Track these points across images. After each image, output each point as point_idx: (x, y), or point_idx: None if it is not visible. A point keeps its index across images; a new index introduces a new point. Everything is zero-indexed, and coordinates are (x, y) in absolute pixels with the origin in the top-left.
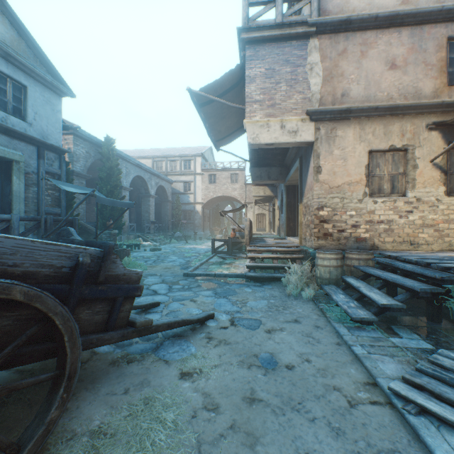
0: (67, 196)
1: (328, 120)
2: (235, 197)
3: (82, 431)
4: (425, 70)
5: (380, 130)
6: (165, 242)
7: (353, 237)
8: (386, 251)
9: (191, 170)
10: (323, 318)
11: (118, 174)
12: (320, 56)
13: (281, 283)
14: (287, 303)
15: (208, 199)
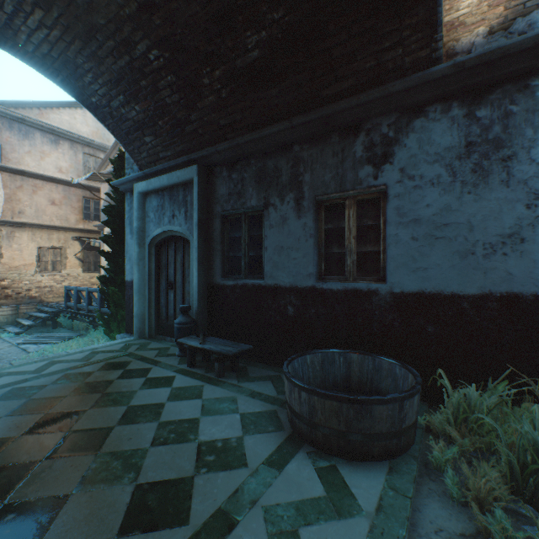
0: None
1: (10, 226)
2: None
3: None
4: (73, 210)
5: (47, 237)
6: None
7: (28, 296)
8: (49, 302)
9: None
10: None
11: None
12: (3, 185)
13: None
14: None
15: None
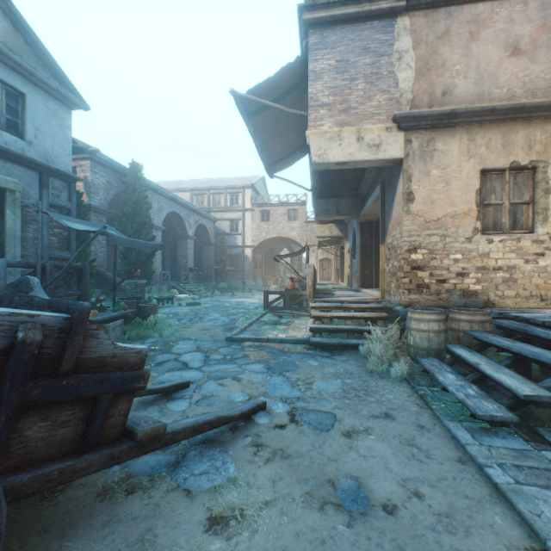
0: (79, 236)
1: (424, 129)
2: (293, 238)
3: None
4: None
5: (497, 141)
6: (206, 295)
7: (459, 289)
8: (508, 309)
9: (239, 205)
10: (426, 410)
11: (147, 209)
12: (412, 40)
13: (358, 352)
14: (370, 384)
15: (260, 241)
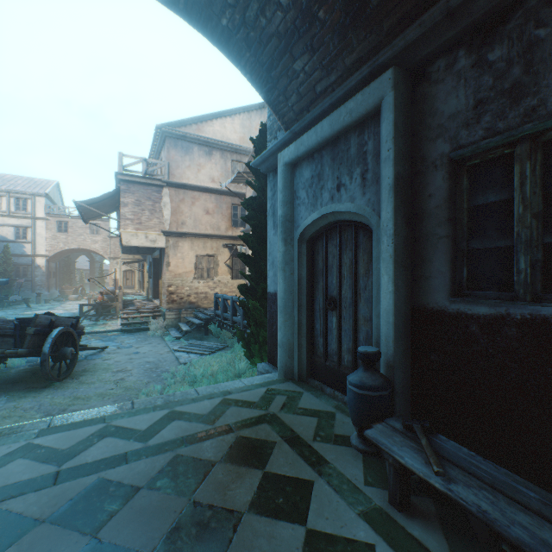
0: None
1: (175, 237)
2: (96, 251)
3: (79, 370)
4: (223, 218)
5: (202, 245)
6: None
7: (188, 301)
8: (204, 308)
9: (29, 212)
10: (163, 341)
11: None
12: (170, 199)
13: (146, 331)
14: (148, 339)
15: (57, 251)
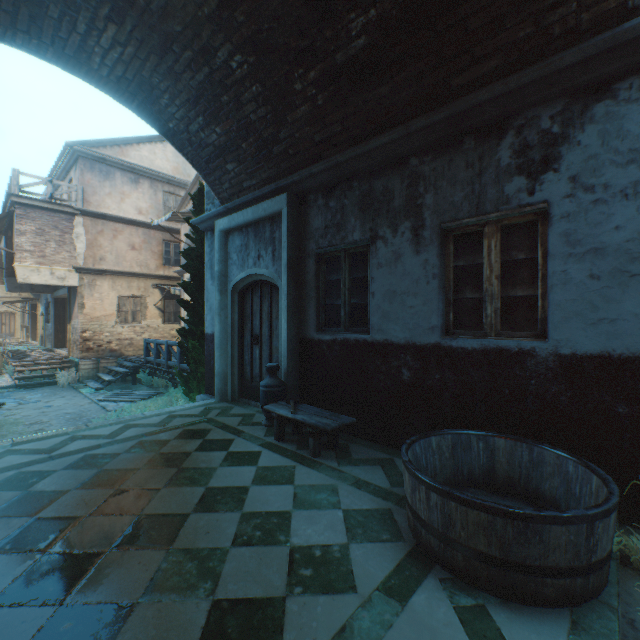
0: None
1: (91, 274)
2: None
3: None
4: (153, 255)
5: (127, 285)
6: None
7: (109, 349)
8: (129, 356)
9: None
10: (80, 393)
11: None
12: (85, 230)
13: (52, 385)
14: (58, 393)
15: None
